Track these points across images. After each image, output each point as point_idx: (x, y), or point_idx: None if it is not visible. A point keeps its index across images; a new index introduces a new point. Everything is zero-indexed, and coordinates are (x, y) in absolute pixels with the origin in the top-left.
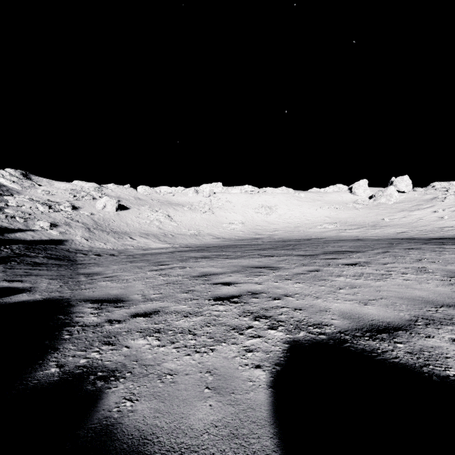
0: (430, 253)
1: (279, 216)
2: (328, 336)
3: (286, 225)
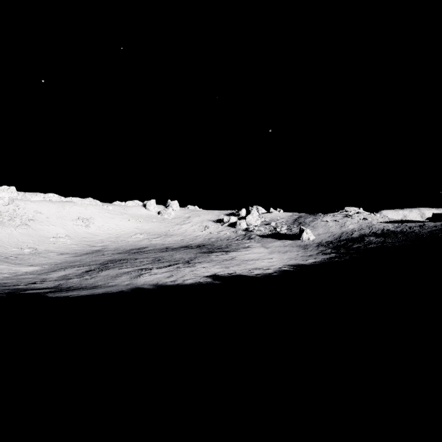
0: (208, 258)
1: (99, 228)
2: (210, 276)
3: (109, 236)
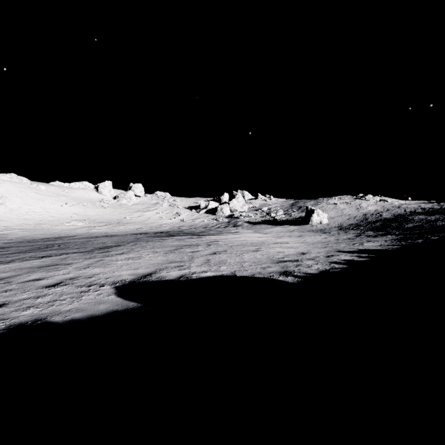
0: (158, 243)
1: (11, 211)
2: (129, 282)
3: (24, 222)
